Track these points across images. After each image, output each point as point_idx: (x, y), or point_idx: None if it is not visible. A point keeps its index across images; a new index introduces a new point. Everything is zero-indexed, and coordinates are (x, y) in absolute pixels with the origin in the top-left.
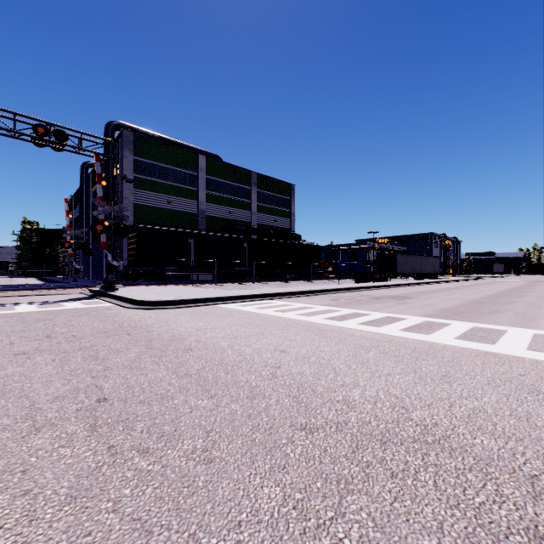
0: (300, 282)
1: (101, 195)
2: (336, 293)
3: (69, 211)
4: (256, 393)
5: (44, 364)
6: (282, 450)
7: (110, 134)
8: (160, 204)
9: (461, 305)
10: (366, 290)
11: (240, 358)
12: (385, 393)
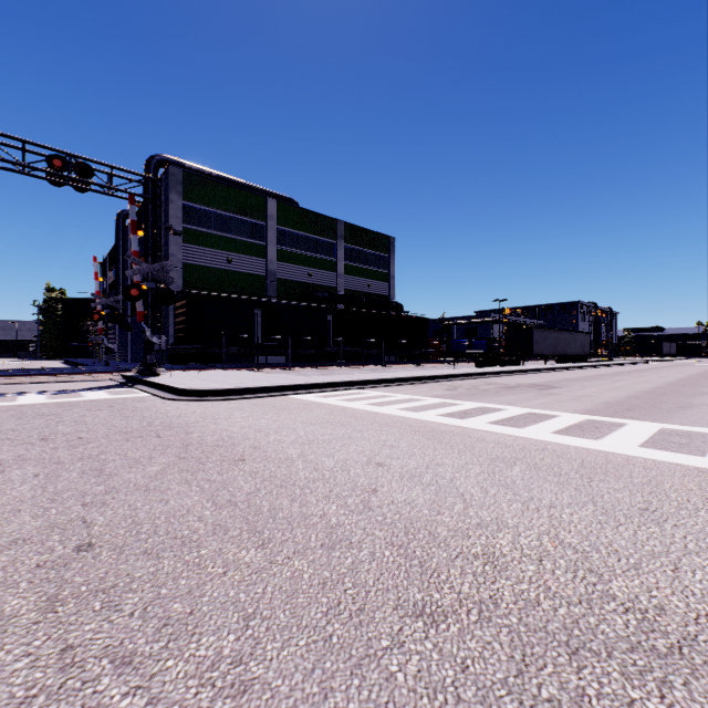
0: (402, 366)
1: (137, 249)
2: (451, 381)
3: (103, 274)
4: (337, 537)
5: (20, 481)
6: (382, 666)
7: (152, 172)
8: (217, 263)
9: (631, 397)
10: (493, 376)
11: (316, 475)
12: (553, 540)
